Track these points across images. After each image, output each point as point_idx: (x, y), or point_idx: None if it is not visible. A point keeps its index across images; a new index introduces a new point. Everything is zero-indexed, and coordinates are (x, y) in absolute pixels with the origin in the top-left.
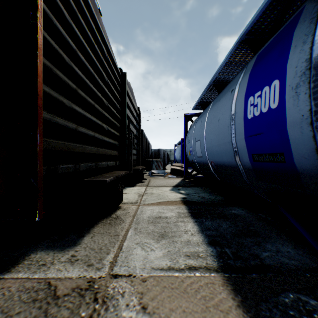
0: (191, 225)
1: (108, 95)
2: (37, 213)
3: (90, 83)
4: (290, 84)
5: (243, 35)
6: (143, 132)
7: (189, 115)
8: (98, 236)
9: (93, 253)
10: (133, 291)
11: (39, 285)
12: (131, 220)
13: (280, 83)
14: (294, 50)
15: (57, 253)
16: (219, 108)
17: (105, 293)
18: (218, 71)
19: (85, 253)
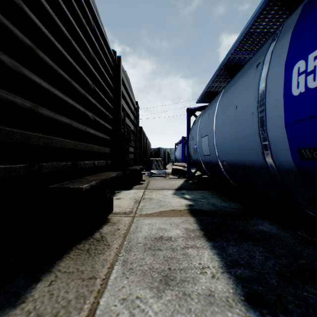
0: (208, 255)
1: (95, 76)
2: None
3: (62, 49)
4: None
5: None
6: (142, 129)
7: (193, 108)
8: (61, 279)
9: None
10: None
11: None
12: (120, 243)
13: None
14: None
15: None
16: (237, 91)
17: None
18: (233, 48)
19: None
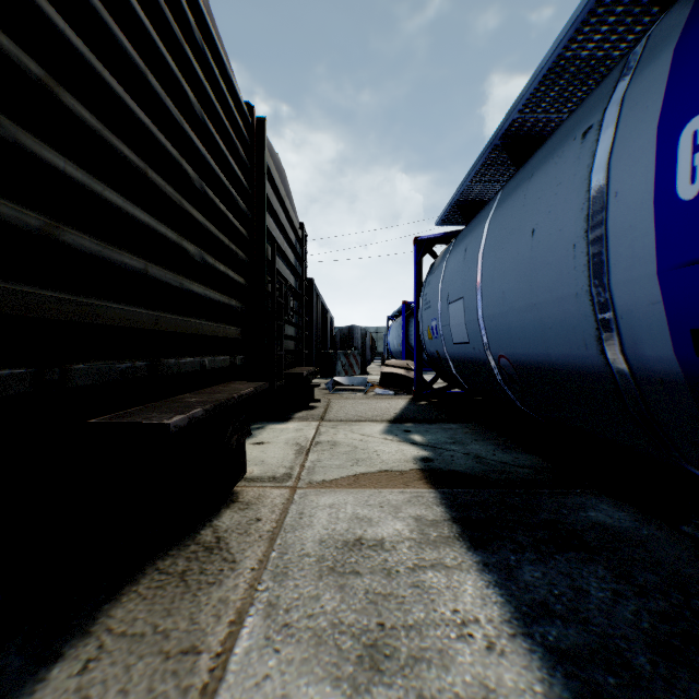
0: (475, 588)
1: (204, 161)
2: None
3: (124, 91)
4: None
5: None
6: (314, 285)
7: (428, 238)
8: (113, 656)
9: None
10: None
11: None
12: (261, 557)
13: None
14: None
15: None
16: (534, 196)
17: None
18: (523, 98)
19: None
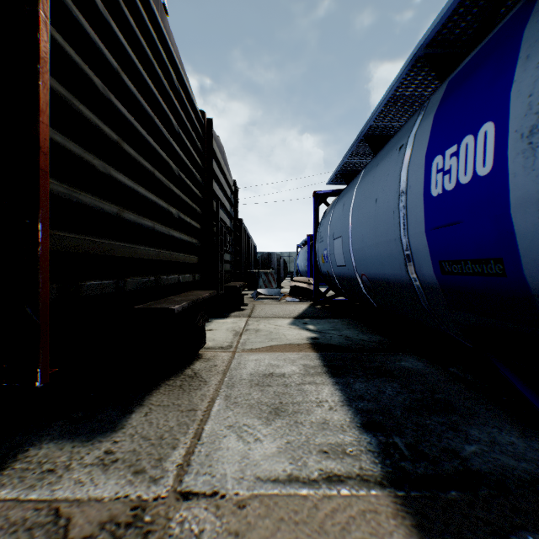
0: (329, 391)
1: (179, 157)
2: (38, 373)
3: (145, 132)
4: (517, 129)
5: (421, 46)
6: (242, 223)
7: (322, 193)
8: (157, 411)
9: (147, 447)
10: (220, 530)
11: (36, 515)
12: (219, 380)
13: (498, 127)
14: (526, 65)
15: (80, 447)
16: (377, 179)
17: (165, 533)
18: (374, 115)
19: (131, 447)
